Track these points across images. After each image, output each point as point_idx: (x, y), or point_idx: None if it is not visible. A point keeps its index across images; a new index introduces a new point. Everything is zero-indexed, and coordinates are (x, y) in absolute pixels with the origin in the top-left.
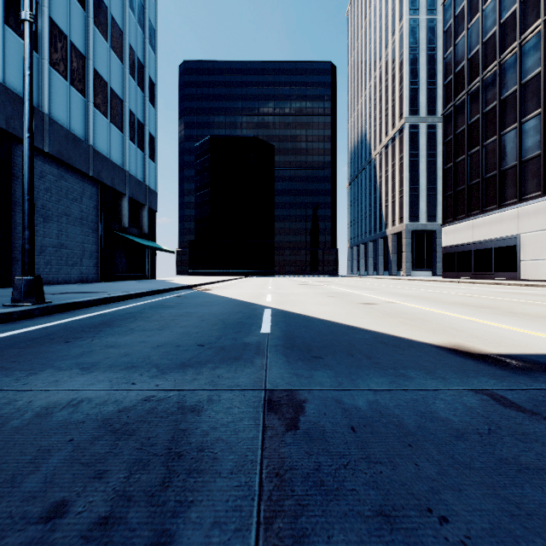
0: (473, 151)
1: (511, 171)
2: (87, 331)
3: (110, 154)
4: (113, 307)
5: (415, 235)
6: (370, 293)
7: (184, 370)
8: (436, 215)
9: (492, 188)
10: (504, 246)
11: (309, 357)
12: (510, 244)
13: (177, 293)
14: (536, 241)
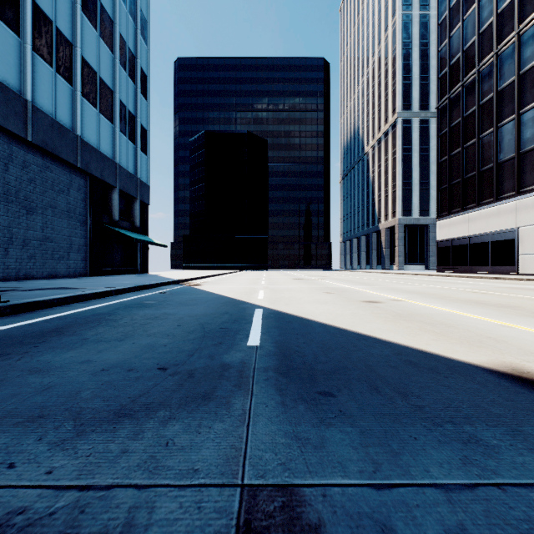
0: (468, 144)
1: (509, 163)
2: (25, 342)
3: (99, 146)
4: (83, 306)
5: (407, 229)
6: (370, 289)
7: (116, 426)
8: (429, 209)
9: (489, 181)
10: (501, 239)
11: (314, 393)
12: (508, 238)
13: (163, 289)
14: None
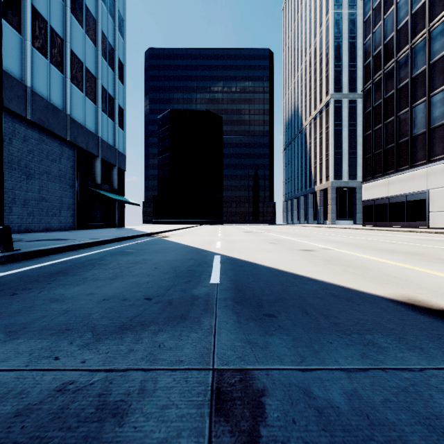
0: (388, 121)
1: (421, 136)
2: (40, 281)
3: (85, 123)
4: (77, 254)
5: (338, 190)
6: (306, 240)
7: (122, 336)
8: (356, 174)
9: (405, 152)
10: (415, 199)
11: (261, 314)
12: (420, 198)
13: (138, 240)
14: (442, 195)
